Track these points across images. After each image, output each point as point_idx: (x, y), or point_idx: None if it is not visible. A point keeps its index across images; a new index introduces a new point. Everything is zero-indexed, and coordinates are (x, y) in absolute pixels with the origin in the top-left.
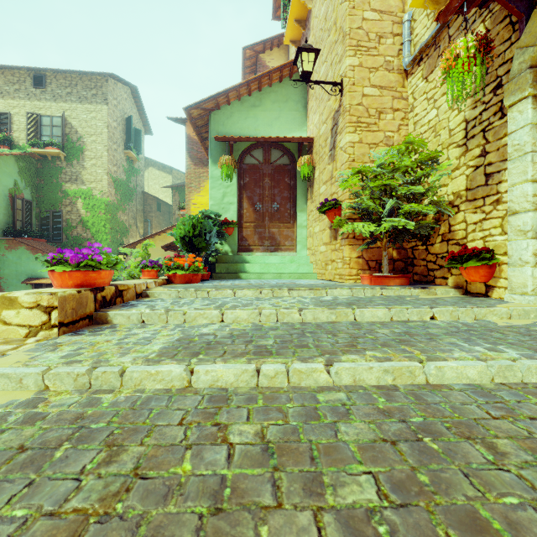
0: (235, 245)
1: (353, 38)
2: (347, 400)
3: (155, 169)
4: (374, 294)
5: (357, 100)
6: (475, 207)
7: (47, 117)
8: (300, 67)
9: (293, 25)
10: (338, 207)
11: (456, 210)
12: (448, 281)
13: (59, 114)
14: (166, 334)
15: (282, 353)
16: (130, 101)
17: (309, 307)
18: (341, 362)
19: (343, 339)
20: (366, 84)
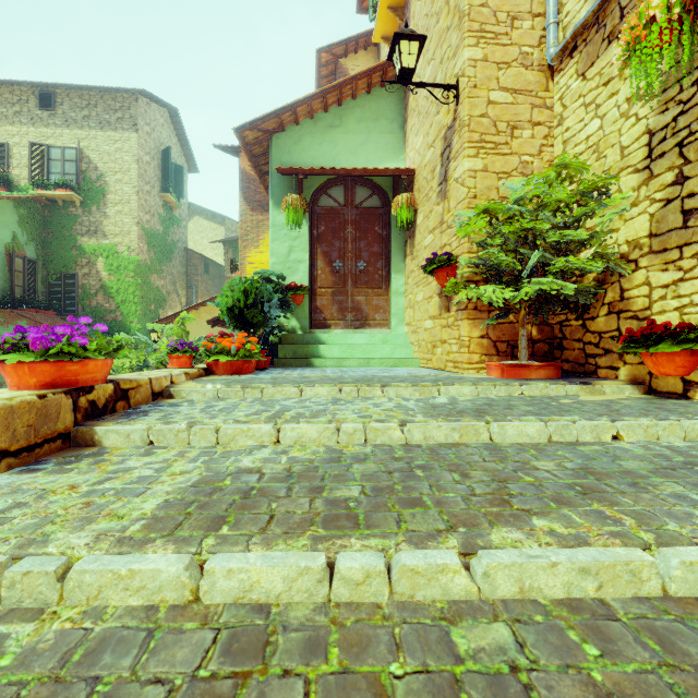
0: (305, 319)
1: (474, 19)
2: (518, 651)
3: (202, 219)
4: (511, 394)
5: (479, 109)
6: (665, 262)
7: (57, 149)
8: (398, 63)
9: (386, 15)
10: (452, 265)
11: (632, 266)
12: (619, 373)
13: (74, 145)
14: (179, 470)
15: (376, 522)
16: (168, 127)
17: (416, 419)
18: (491, 549)
19: (482, 484)
20: (493, 86)
